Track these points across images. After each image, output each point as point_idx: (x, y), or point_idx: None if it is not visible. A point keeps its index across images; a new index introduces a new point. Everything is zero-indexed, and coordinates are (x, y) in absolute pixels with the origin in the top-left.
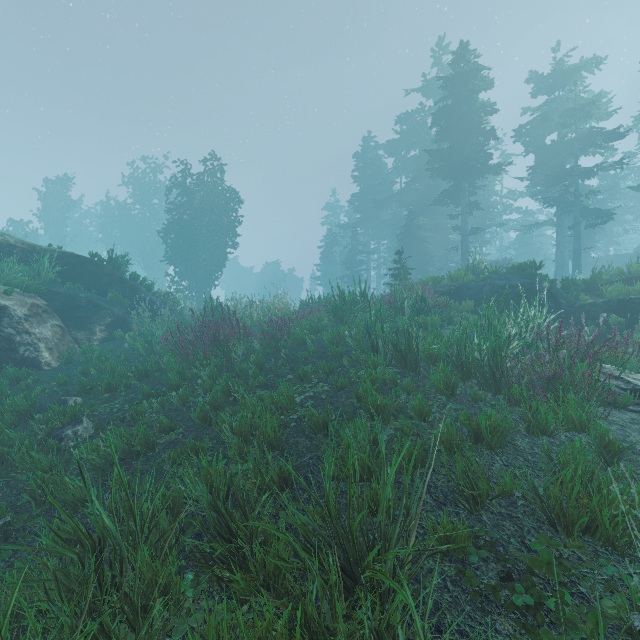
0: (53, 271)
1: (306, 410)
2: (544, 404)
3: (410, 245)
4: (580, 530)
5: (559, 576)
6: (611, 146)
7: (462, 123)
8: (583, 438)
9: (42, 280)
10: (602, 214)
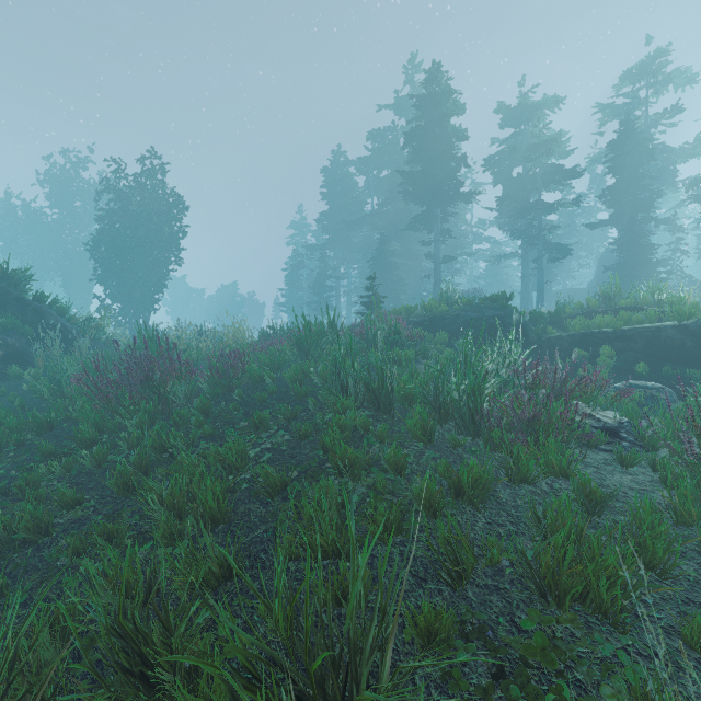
0: None
1: (260, 469)
2: (525, 450)
3: (382, 271)
4: (572, 601)
5: (555, 663)
6: (569, 184)
7: (435, 146)
8: (563, 484)
9: None
10: (562, 249)
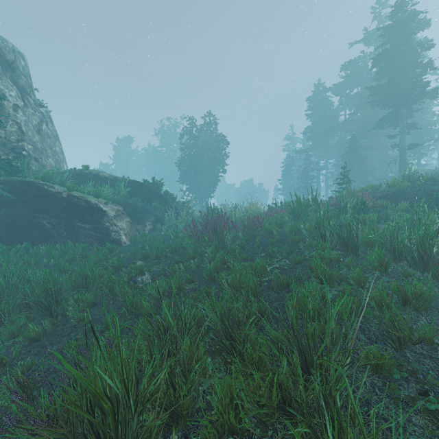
0: (126, 191)
1: (274, 274)
2: None
3: (353, 162)
4: None
5: None
6: None
7: (400, 61)
8: None
9: (120, 196)
10: None
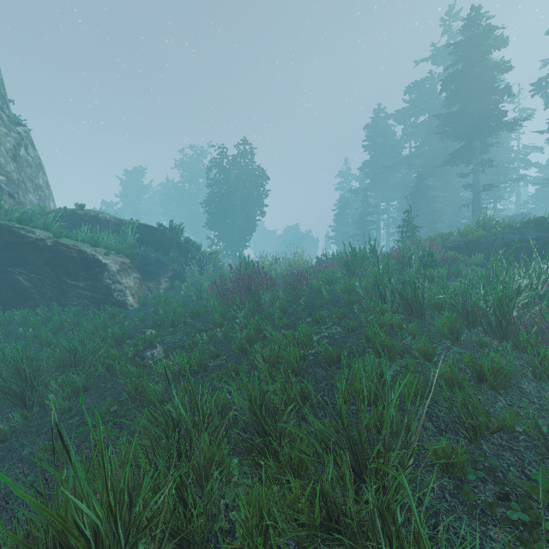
0: (134, 238)
1: (322, 346)
2: None
3: (419, 205)
4: None
5: None
6: None
7: (473, 85)
8: None
9: (127, 245)
10: None
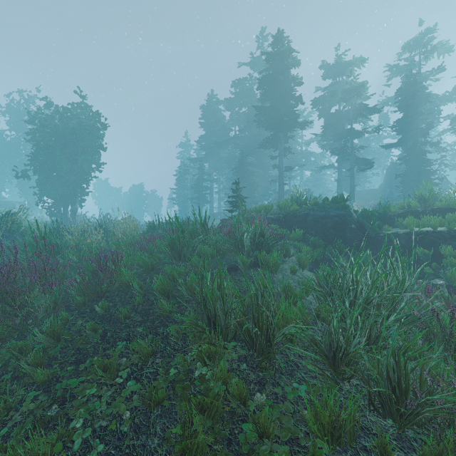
0: None
1: None
2: None
3: (242, 177)
4: None
5: None
6: (369, 118)
7: (280, 88)
8: None
9: None
10: (367, 162)
